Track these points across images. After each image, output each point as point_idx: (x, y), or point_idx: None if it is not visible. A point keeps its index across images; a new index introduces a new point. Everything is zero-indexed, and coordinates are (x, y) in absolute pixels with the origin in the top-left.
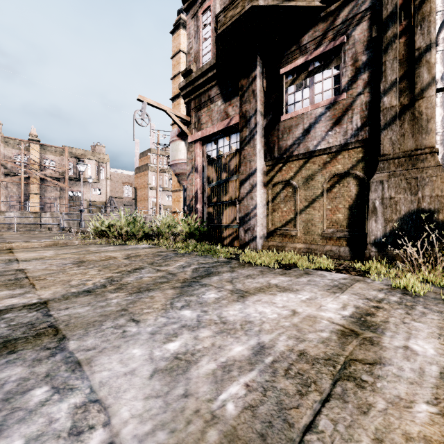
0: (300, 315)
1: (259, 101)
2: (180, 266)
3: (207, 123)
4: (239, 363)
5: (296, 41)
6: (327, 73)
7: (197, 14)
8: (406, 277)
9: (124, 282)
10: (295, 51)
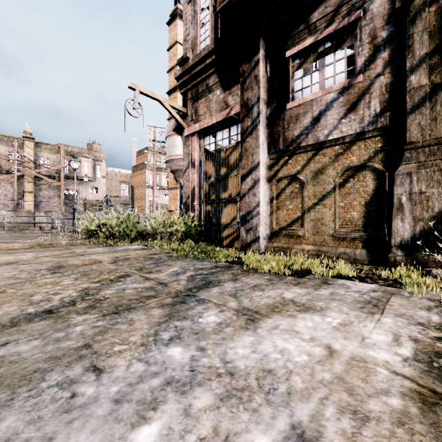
0: (340, 356)
1: (262, 88)
2: (173, 273)
3: (204, 114)
4: None
5: (304, 19)
6: (340, 54)
7: None
8: None
9: (100, 297)
10: (303, 31)
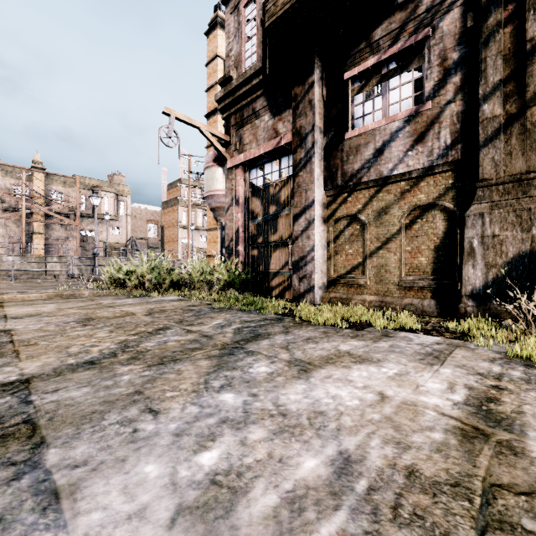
0: (391, 401)
1: (317, 114)
2: (218, 326)
3: (250, 143)
4: (315, 492)
5: (366, 36)
6: (406, 77)
7: (238, 7)
8: (527, 342)
9: (142, 349)
10: (364, 49)
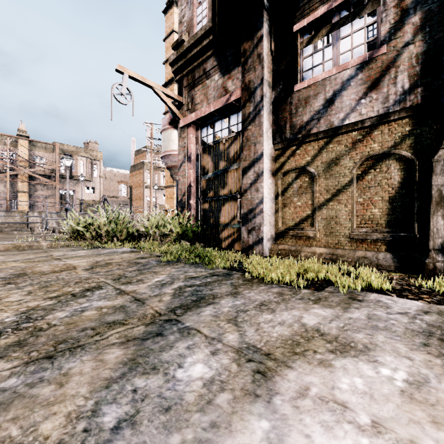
0: None
1: (266, 68)
2: (158, 284)
3: (201, 102)
4: None
5: None
6: (358, 24)
7: None
8: None
9: (44, 324)
10: None
